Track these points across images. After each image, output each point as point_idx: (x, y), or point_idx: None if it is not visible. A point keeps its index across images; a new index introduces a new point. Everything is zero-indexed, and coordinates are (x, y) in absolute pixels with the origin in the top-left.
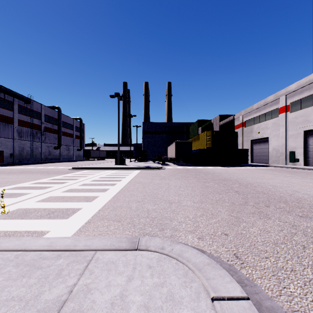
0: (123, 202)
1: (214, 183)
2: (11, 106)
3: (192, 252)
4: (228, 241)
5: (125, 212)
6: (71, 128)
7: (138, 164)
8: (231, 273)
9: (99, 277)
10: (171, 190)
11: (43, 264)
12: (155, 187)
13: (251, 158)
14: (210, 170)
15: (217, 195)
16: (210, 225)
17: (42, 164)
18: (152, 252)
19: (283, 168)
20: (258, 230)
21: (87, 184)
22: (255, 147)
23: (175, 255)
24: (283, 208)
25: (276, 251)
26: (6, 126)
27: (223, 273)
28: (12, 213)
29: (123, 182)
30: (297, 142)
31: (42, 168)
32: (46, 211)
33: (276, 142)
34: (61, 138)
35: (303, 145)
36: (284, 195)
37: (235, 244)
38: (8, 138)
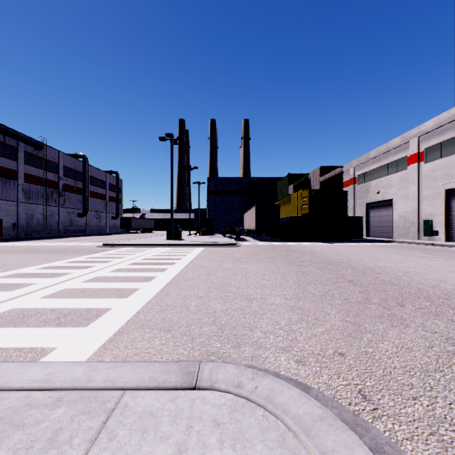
0: (177, 299)
1: (315, 267)
2: (15, 153)
3: (291, 393)
4: (346, 366)
5: (179, 315)
6: (102, 186)
7: (200, 238)
8: (359, 431)
9: (124, 446)
10: (251, 280)
11: (28, 418)
12: (226, 273)
13: (366, 229)
14: (307, 248)
15: (322, 287)
16: (314, 338)
17: (59, 239)
18: (222, 393)
19: (416, 245)
20: (393, 347)
21: (123, 269)
22: (373, 214)
23: (262, 399)
24: (427, 308)
25: (428, 385)
26: (6, 184)
27: (350, 439)
28: (1, 317)
29: (177, 266)
30: (436, 206)
31: (59, 245)
32: (55, 313)
33: (403, 206)
34: (88, 201)
35: (445, 211)
36: (425, 287)
37: (358, 372)
38: (9, 201)
